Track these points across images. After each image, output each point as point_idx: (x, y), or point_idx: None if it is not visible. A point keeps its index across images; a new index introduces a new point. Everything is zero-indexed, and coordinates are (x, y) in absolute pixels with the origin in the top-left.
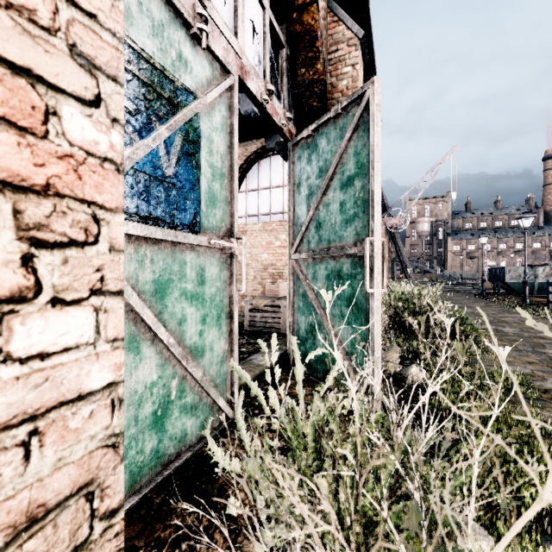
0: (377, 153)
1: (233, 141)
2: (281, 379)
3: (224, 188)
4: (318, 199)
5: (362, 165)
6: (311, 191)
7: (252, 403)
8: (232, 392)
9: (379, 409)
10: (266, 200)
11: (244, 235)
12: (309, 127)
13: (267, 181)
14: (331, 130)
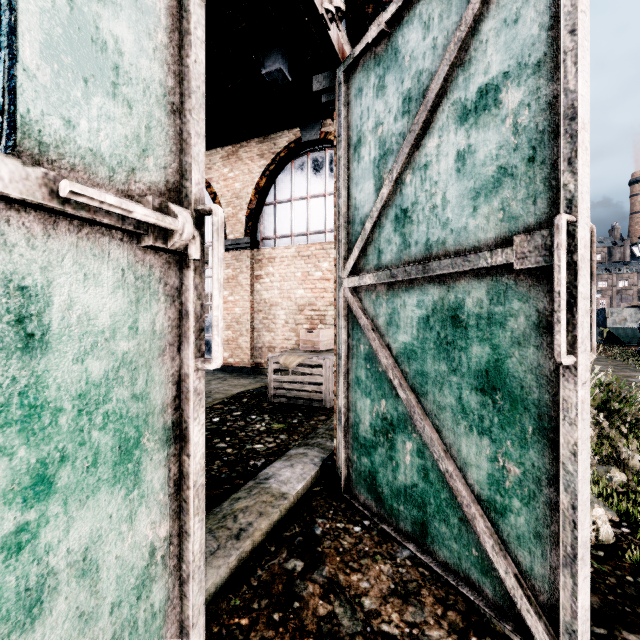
0: None
1: None
2: (324, 531)
3: (154, 55)
4: (402, 159)
5: (527, 43)
6: (385, 147)
7: (251, 639)
8: None
9: None
10: (301, 215)
11: (271, 263)
12: (380, 15)
13: (304, 188)
14: (433, 2)
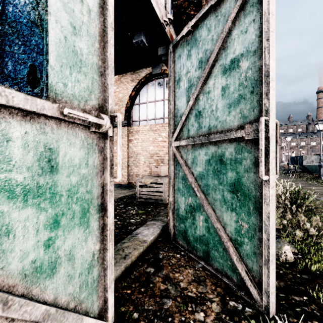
0: (272, 22)
1: (106, 1)
2: (163, 256)
3: (94, 53)
4: (198, 88)
5: (250, 42)
6: (191, 83)
7: (132, 298)
8: (105, 298)
9: (273, 310)
10: (152, 110)
11: (137, 133)
12: (189, 23)
13: (153, 97)
14: (212, 19)
